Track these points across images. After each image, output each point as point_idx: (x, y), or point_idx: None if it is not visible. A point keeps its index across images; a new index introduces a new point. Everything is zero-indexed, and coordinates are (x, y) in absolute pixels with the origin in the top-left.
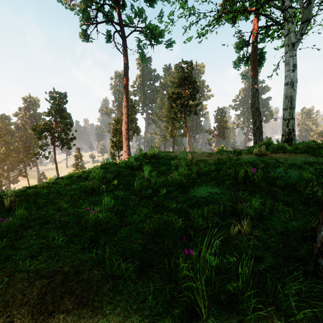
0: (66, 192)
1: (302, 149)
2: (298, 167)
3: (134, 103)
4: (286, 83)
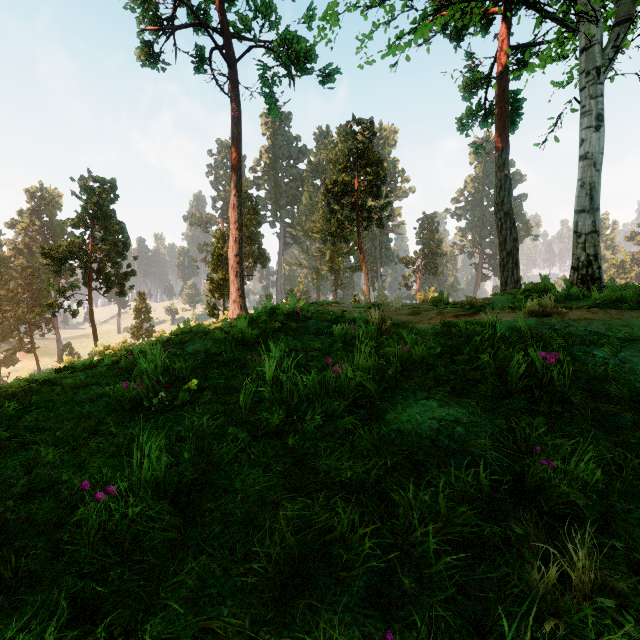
0: (72, 406)
1: (631, 299)
2: None
3: (256, 202)
4: (581, 154)
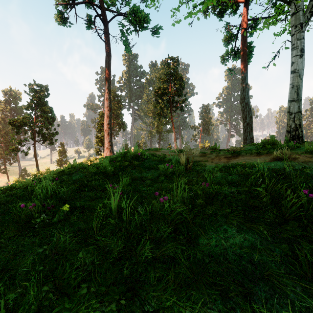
0: None
1: None
2: None
3: (120, 98)
4: (292, 70)
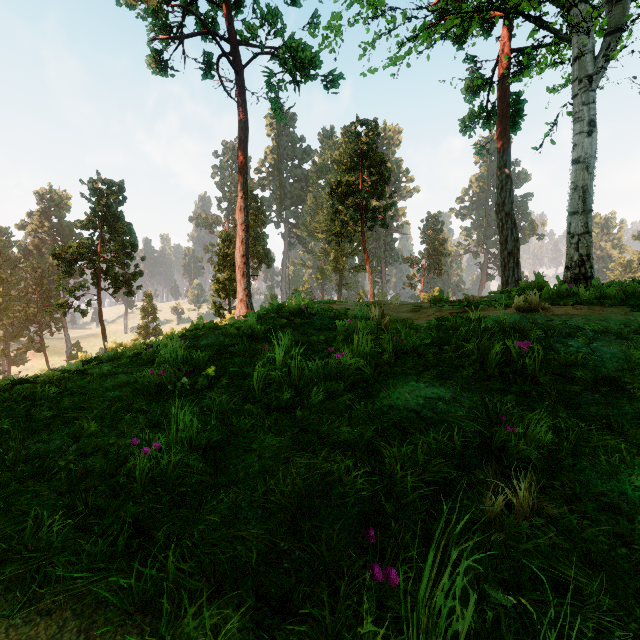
0: (103, 391)
1: (615, 296)
2: (614, 336)
3: (261, 203)
4: (574, 158)
